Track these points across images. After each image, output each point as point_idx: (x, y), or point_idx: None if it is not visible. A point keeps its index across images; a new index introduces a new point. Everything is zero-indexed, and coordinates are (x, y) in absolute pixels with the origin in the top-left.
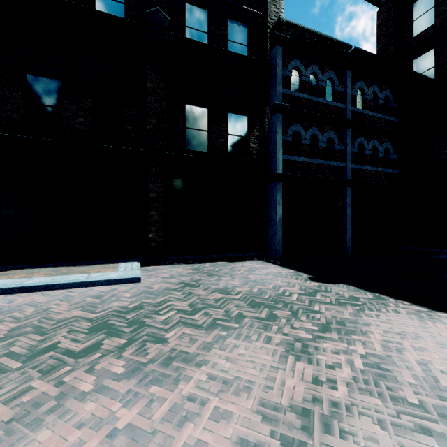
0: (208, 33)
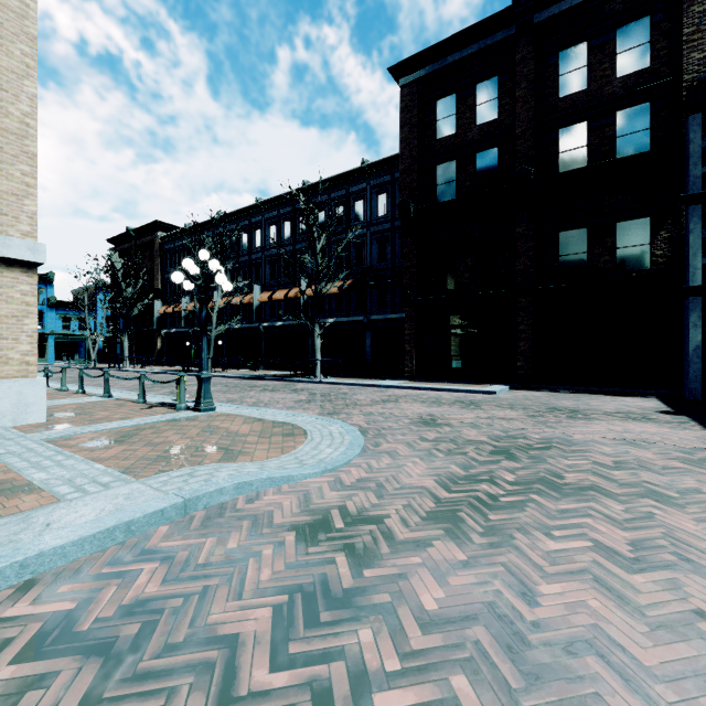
0: (587, 146)
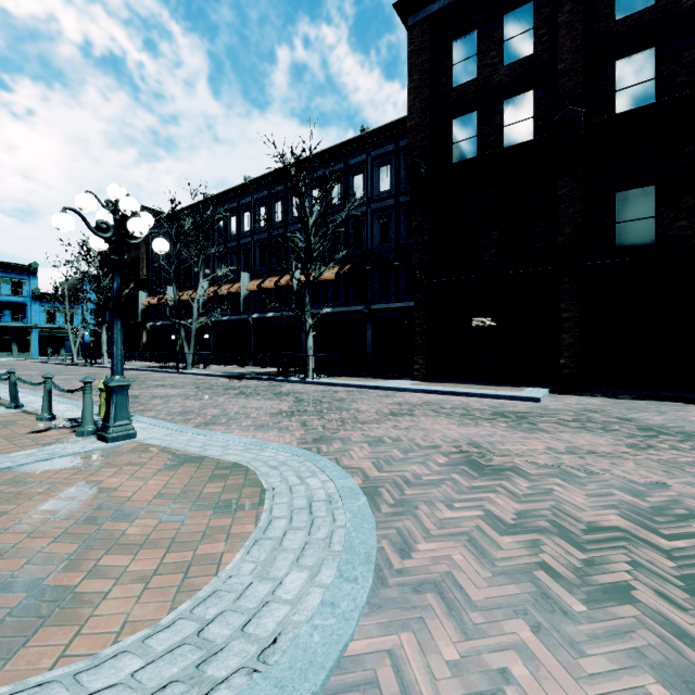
0: (655, 79)
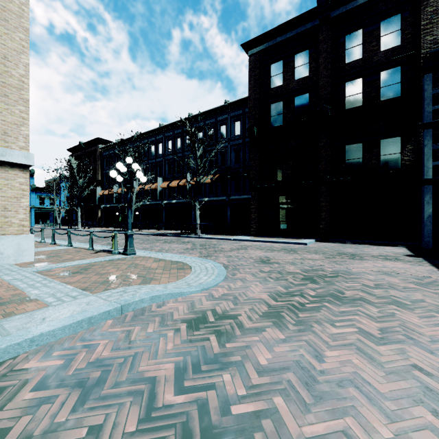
0: (362, 93)
